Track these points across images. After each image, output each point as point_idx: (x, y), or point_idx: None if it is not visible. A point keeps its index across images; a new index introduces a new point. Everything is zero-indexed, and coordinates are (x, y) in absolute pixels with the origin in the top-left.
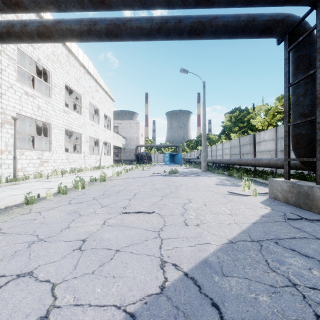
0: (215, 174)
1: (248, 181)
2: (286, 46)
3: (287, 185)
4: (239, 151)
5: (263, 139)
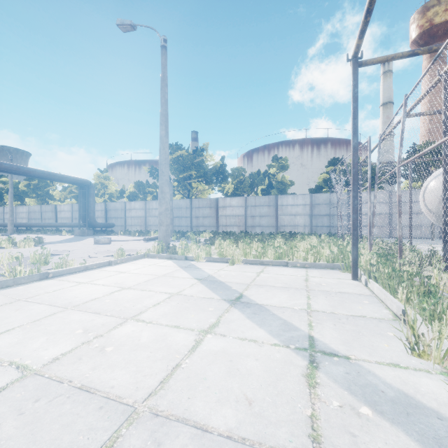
0: (29, 234)
1: (65, 232)
2: (79, 189)
3: (80, 230)
4: (40, 216)
5: (64, 210)
